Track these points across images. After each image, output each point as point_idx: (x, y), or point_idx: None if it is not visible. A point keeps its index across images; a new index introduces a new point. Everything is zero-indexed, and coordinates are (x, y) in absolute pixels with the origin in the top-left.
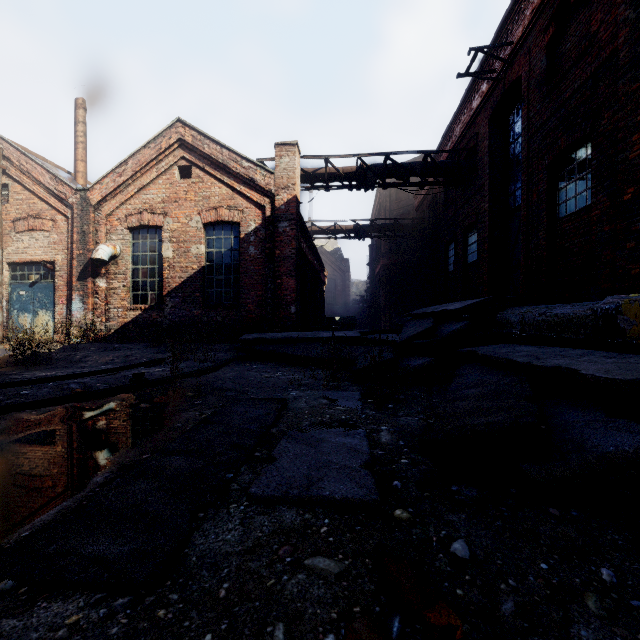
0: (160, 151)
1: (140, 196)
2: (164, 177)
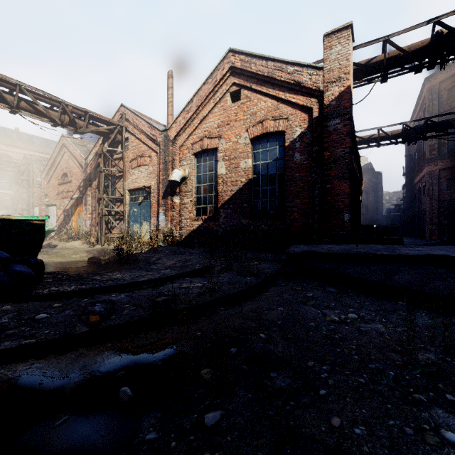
0: (215, 83)
1: (201, 126)
2: (219, 105)
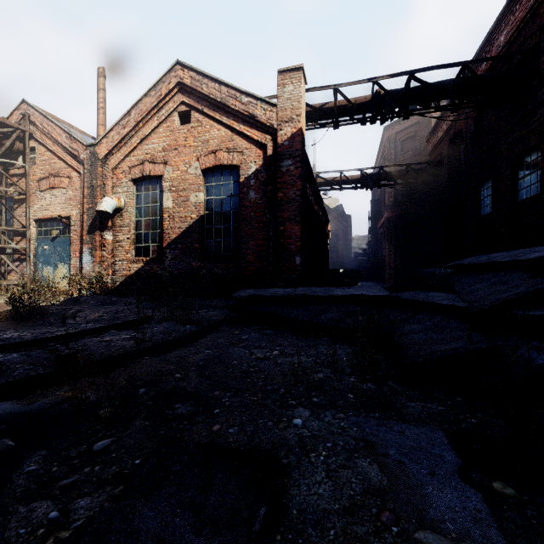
0: (160, 98)
1: (142, 147)
2: (164, 125)
